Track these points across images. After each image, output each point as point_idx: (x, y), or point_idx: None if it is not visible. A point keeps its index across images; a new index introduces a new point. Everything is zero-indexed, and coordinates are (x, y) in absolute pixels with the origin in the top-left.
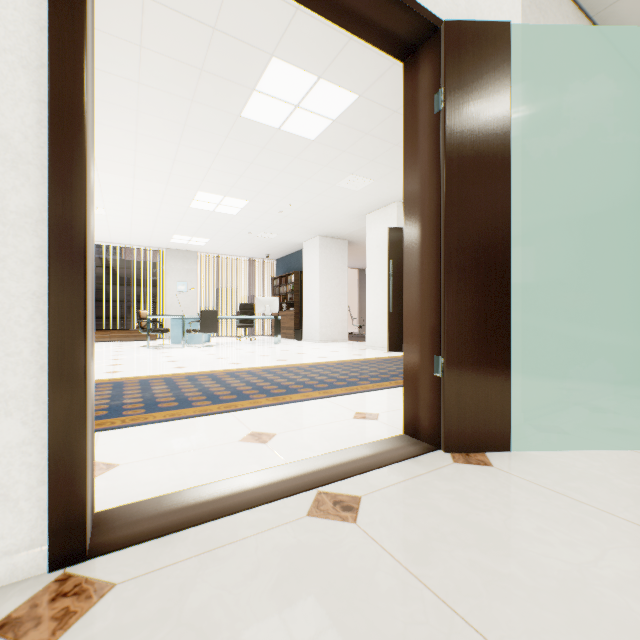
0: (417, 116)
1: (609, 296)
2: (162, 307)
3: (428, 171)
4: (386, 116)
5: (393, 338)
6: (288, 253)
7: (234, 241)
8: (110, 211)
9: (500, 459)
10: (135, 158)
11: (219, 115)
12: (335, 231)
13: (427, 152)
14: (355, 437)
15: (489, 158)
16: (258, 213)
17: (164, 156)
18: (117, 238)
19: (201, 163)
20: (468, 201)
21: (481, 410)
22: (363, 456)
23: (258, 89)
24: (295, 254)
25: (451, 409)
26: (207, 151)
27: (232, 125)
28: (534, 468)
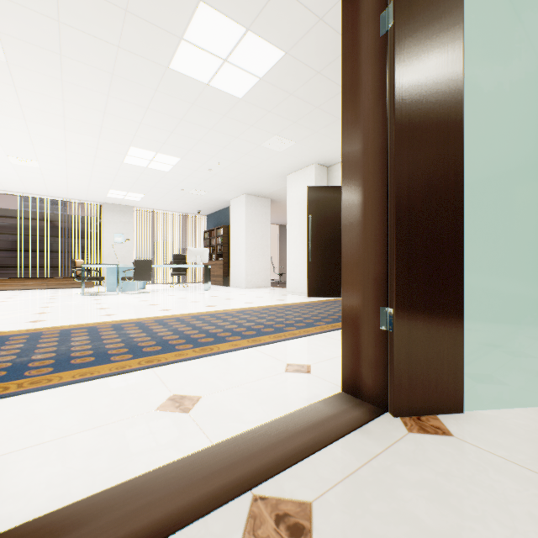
0: (359, 42)
1: (515, 246)
2: (100, 257)
3: (372, 101)
4: (310, 77)
5: (312, 285)
6: (217, 209)
7: (168, 197)
8: (44, 164)
9: (456, 424)
10: (64, 108)
11: (147, 65)
12: (259, 190)
13: (371, 80)
14: (290, 398)
15: (441, 86)
16: (189, 170)
17: (94, 108)
18: (54, 191)
19: (132, 117)
20: (419, 133)
21: (433, 368)
22: (304, 428)
23: (186, 38)
24: (224, 210)
25: (401, 368)
26: (137, 104)
27: (161, 77)
28: (499, 436)
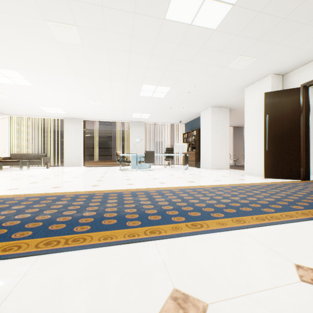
0: None
1: None
2: (129, 150)
3: None
4: None
5: (268, 169)
6: (191, 119)
7: (162, 114)
8: (103, 102)
9: None
10: (109, 67)
11: (151, 22)
12: (221, 102)
13: None
14: None
15: None
16: (175, 95)
17: (123, 63)
18: (109, 117)
19: (143, 64)
20: None
21: None
22: None
23: None
24: (195, 119)
25: None
26: (146, 54)
27: (159, 29)
28: None
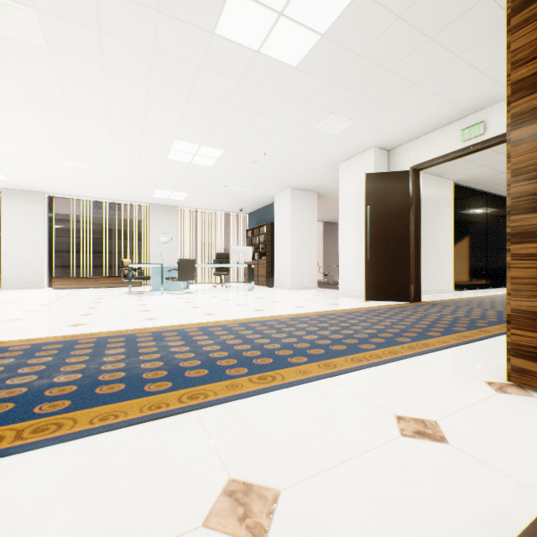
0: None
1: None
2: (147, 257)
3: None
4: (386, 25)
5: (370, 287)
6: (260, 207)
7: (210, 195)
8: (94, 165)
9: None
10: (107, 99)
11: (190, 33)
12: (306, 183)
13: None
14: (450, 517)
15: None
16: (233, 164)
17: (136, 96)
18: (105, 193)
19: (175, 104)
20: None
21: None
22: None
23: None
24: (266, 207)
25: None
26: (180, 87)
27: (205, 48)
28: None
